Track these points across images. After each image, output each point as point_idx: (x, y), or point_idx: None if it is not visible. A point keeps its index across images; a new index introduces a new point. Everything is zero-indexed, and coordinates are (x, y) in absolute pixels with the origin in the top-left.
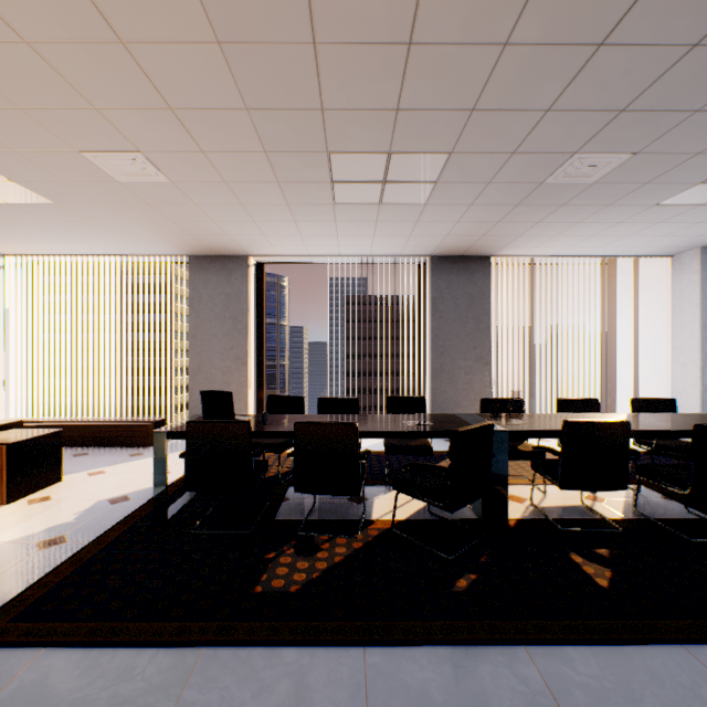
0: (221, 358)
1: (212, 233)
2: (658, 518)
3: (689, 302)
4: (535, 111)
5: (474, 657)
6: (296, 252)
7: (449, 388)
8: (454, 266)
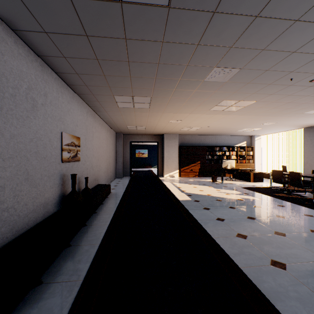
0: (313, 159)
1: (301, 124)
2: None
3: None
4: None
5: (288, 203)
6: None
7: None
8: None
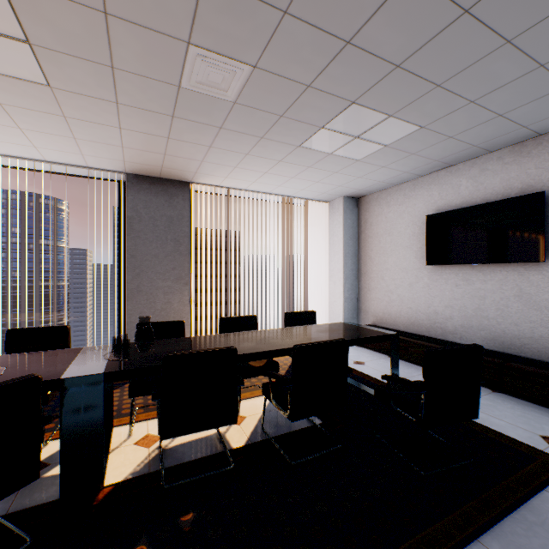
0: None
1: None
2: (278, 435)
3: (338, 236)
4: None
5: None
6: None
7: (147, 308)
8: (153, 187)
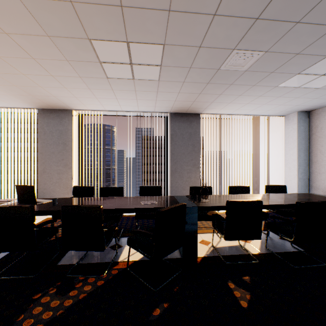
0: (57, 165)
1: (44, 95)
2: (278, 252)
3: (292, 138)
4: (207, 14)
5: None
6: (98, 108)
7: (179, 180)
8: (182, 118)
